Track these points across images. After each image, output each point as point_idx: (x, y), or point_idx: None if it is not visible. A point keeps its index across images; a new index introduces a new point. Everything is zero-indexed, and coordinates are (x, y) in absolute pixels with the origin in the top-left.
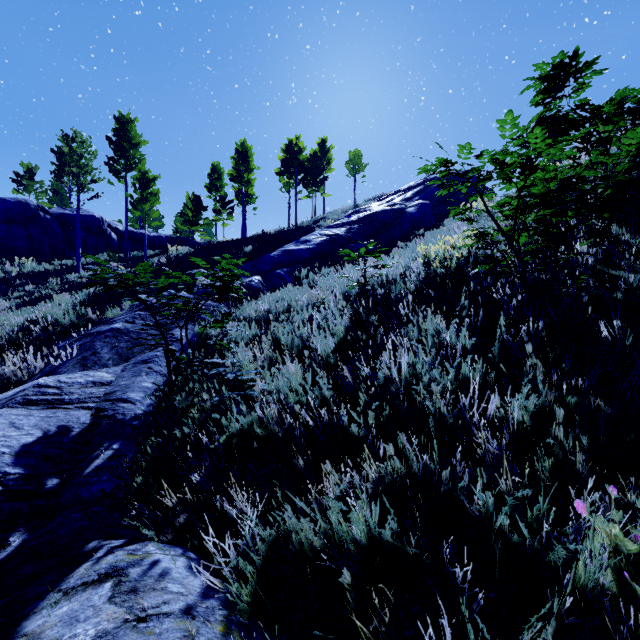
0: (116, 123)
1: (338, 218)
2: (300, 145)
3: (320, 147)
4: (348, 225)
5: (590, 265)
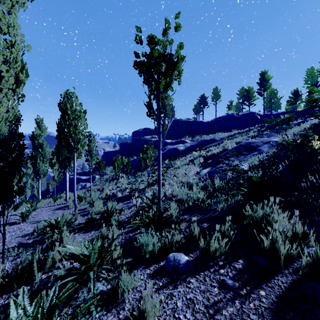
0: (260, 76)
1: None
2: None
3: None
4: None
5: None
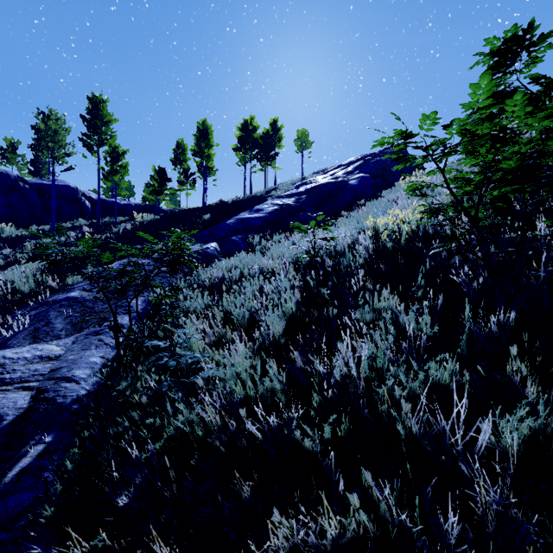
0: (89, 103)
1: (288, 189)
2: (254, 124)
3: (272, 126)
4: (297, 195)
5: None
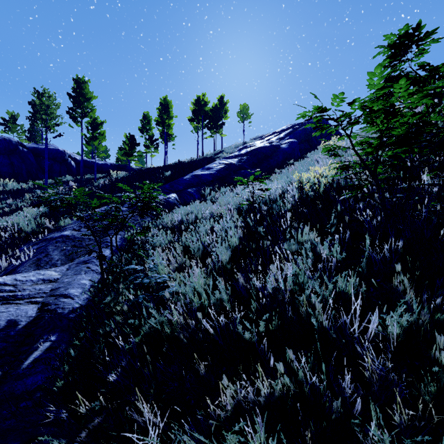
0: (74, 83)
1: (232, 151)
2: (205, 100)
3: (219, 101)
4: (239, 157)
5: (434, 192)
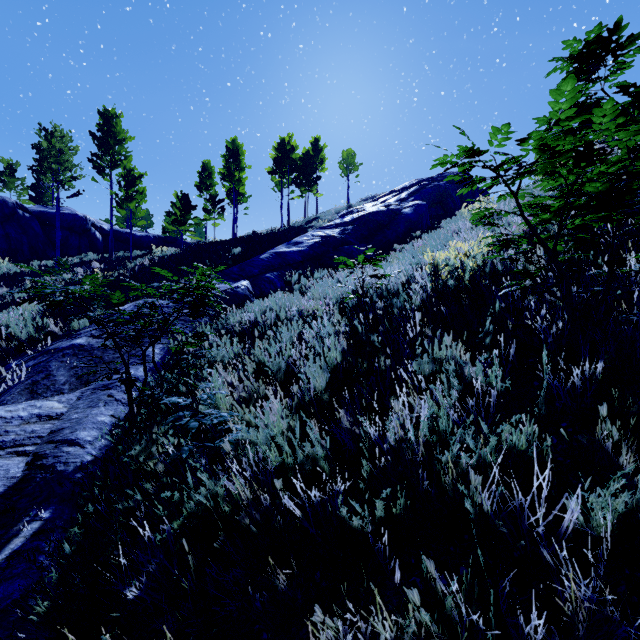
0: (100, 118)
1: (331, 218)
2: (292, 144)
3: (313, 146)
4: (342, 226)
5: None
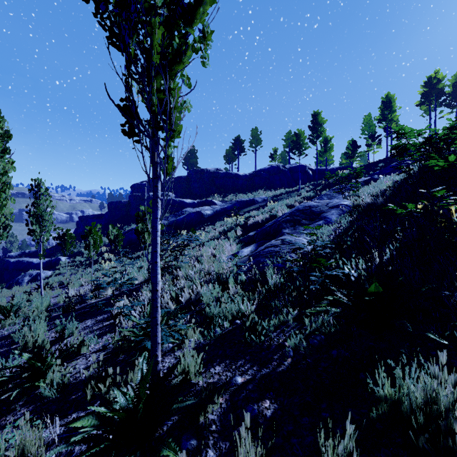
0: (312, 117)
1: None
2: (439, 77)
3: None
4: None
5: None
